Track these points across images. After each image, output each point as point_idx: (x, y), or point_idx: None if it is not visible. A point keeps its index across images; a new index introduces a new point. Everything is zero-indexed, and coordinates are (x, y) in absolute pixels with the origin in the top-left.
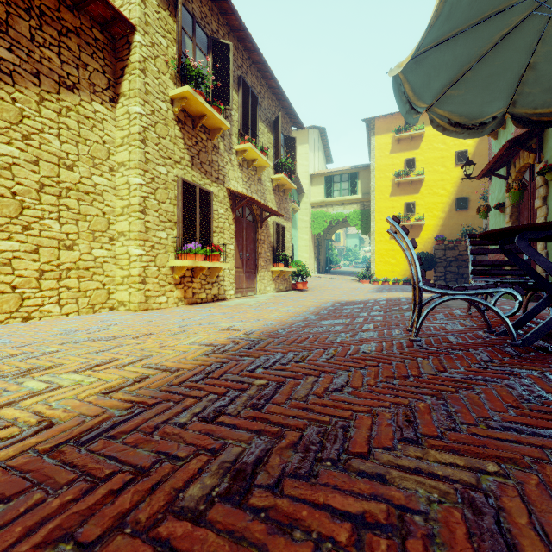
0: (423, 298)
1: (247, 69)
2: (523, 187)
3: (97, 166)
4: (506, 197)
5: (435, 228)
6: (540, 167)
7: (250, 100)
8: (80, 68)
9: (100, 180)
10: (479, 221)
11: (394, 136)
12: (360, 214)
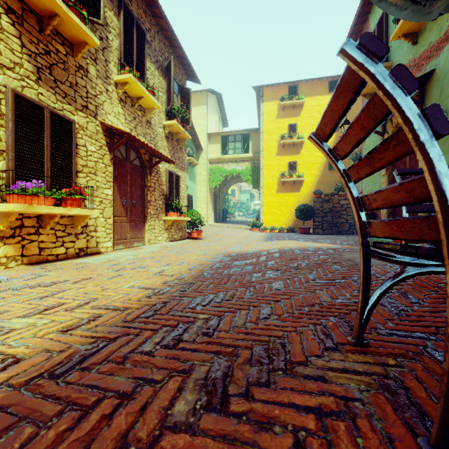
0: (317, 249)
1: None
2: None
3: None
4: None
5: (312, 184)
6: None
7: (135, 31)
8: None
9: None
10: None
11: (280, 104)
12: (251, 170)
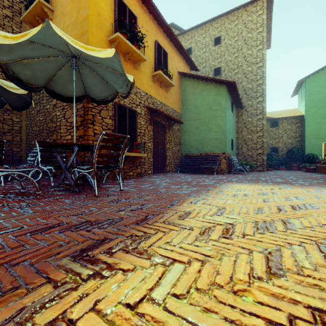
0: None
1: None
2: None
3: None
4: None
5: None
6: None
7: None
8: None
9: None
10: None
11: None
12: None
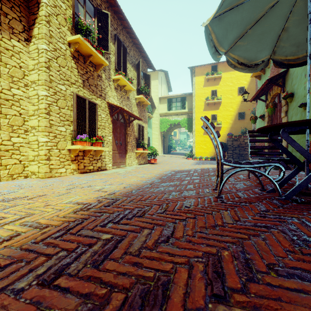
0: None
1: (120, 31)
2: (275, 106)
3: (14, 82)
4: (265, 111)
5: (227, 129)
6: (284, 95)
7: (122, 50)
8: (1, 15)
9: (17, 92)
10: (250, 125)
11: (205, 77)
12: (187, 120)
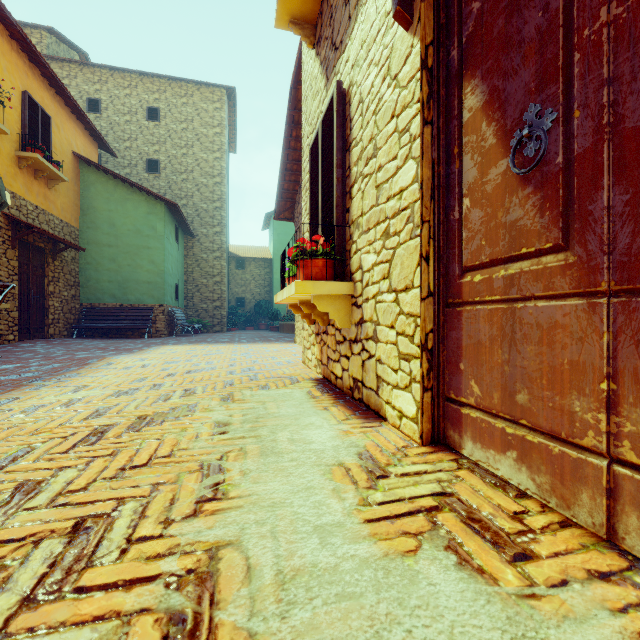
0: None
1: None
2: None
3: None
4: None
5: None
6: None
7: None
8: None
9: None
10: None
11: None
12: None
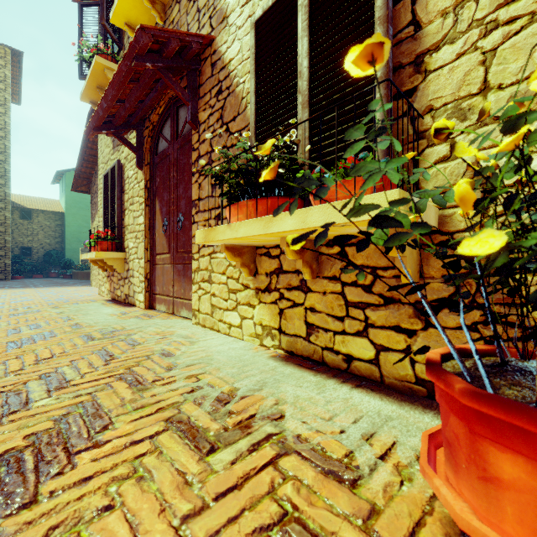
0: None
1: None
2: None
3: None
4: None
5: None
6: None
7: None
8: None
9: None
10: None
11: None
12: None
